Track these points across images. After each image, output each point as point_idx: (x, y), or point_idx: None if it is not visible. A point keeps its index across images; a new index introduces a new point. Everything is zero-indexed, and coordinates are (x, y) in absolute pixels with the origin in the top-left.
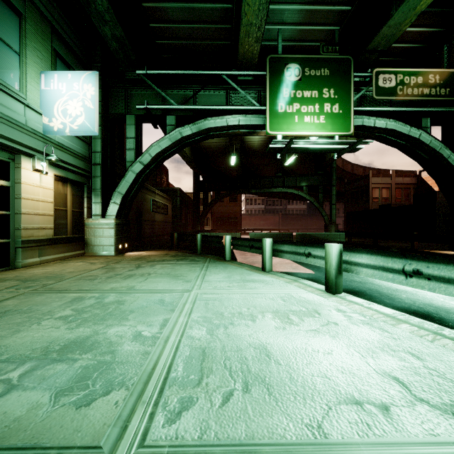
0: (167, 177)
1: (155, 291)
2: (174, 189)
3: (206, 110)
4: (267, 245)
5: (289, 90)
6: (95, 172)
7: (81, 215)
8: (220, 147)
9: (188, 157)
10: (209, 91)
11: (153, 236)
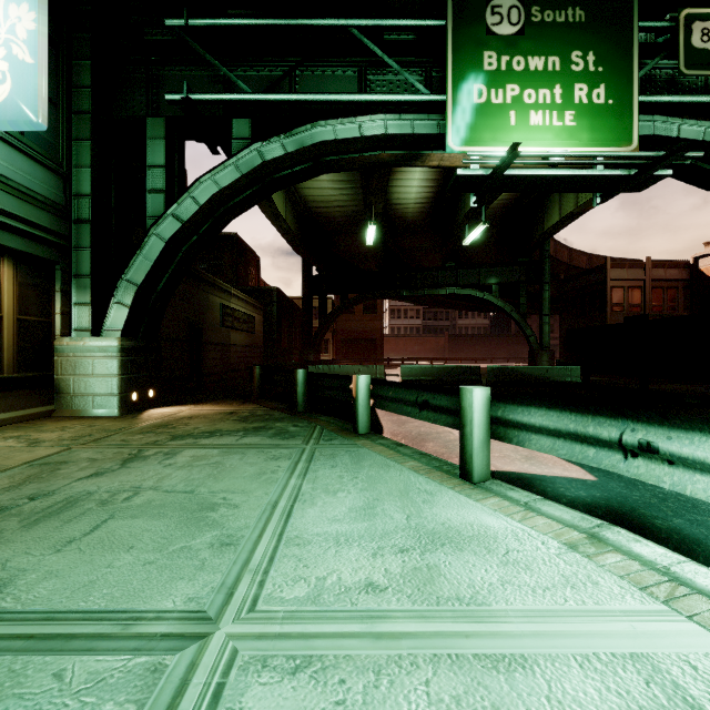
0: (258, 270)
1: (53, 635)
2: (267, 290)
3: (315, 104)
4: (475, 406)
5: (497, 55)
6: (79, 237)
7: (45, 329)
8: (348, 217)
9: (290, 231)
10: (323, 70)
11: (226, 372)
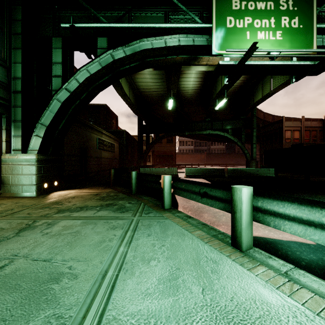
0: (117, 122)
1: None
2: (121, 131)
3: (141, 29)
4: (244, 199)
5: (240, 1)
6: (15, 100)
7: None
8: (159, 96)
9: (131, 102)
10: (146, 13)
11: (100, 171)
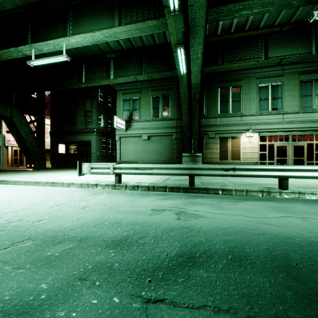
0: None
1: None
2: None
3: None
4: None
5: None
6: None
7: None
8: None
9: None
10: None
11: None
